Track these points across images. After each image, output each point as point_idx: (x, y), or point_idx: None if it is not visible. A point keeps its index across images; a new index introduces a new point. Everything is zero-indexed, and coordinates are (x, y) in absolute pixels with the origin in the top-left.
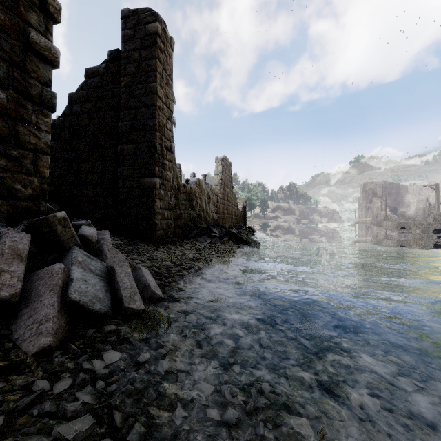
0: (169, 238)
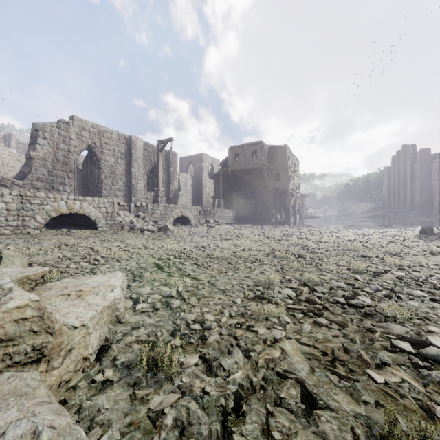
0: (437, 215)
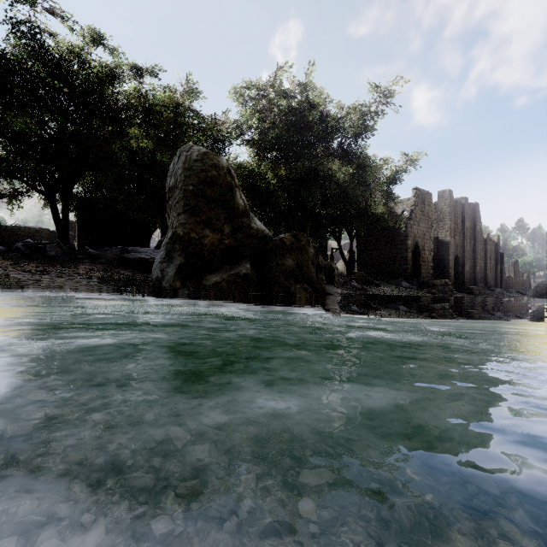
0: None
